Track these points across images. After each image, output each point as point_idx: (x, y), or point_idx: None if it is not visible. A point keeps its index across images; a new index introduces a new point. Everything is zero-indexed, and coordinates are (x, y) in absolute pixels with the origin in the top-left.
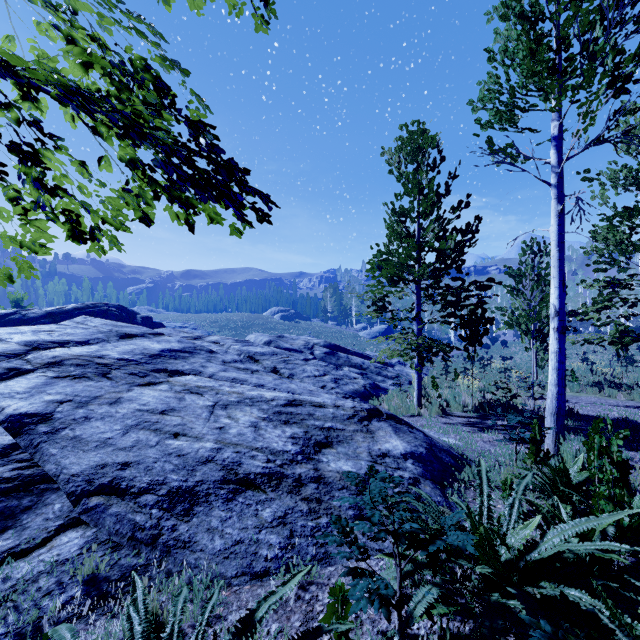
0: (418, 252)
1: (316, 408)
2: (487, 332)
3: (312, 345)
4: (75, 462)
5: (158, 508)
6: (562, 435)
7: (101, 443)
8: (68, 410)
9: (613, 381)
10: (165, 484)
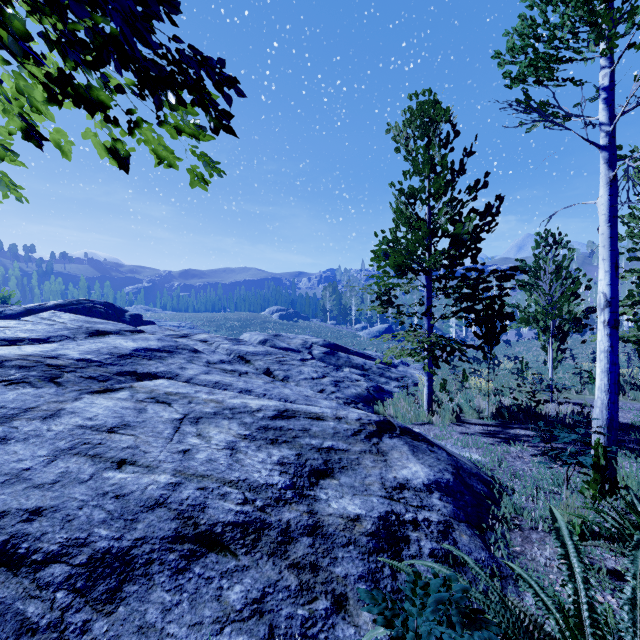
0: (428, 239)
1: (313, 421)
2: (505, 329)
3: (310, 344)
4: None
5: (67, 589)
6: (615, 453)
7: (12, 477)
8: None
9: (634, 383)
10: (87, 545)
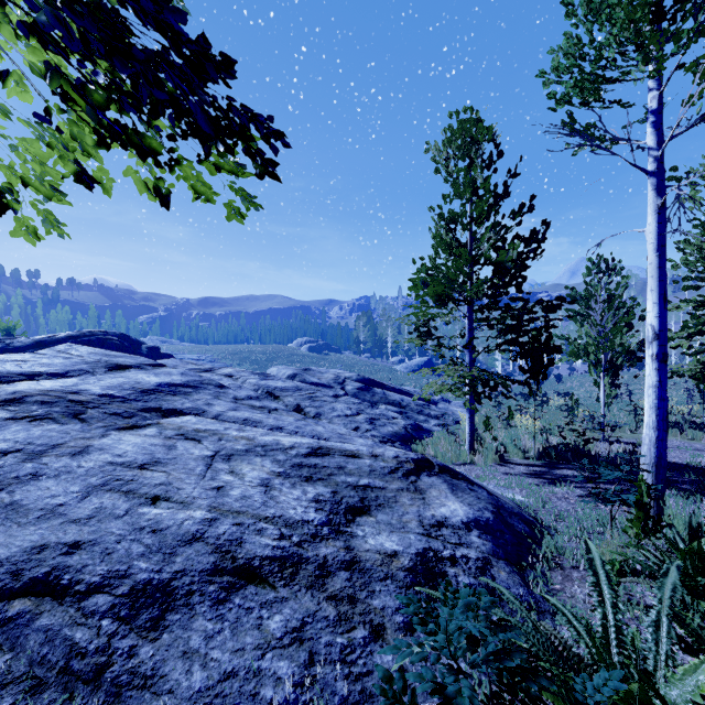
0: (470, 267)
1: (348, 459)
2: (552, 363)
3: (343, 379)
4: (2, 542)
5: (112, 617)
6: (663, 492)
7: (47, 512)
8: (11, 464)
9: (693, 421)
10: (128, 577)
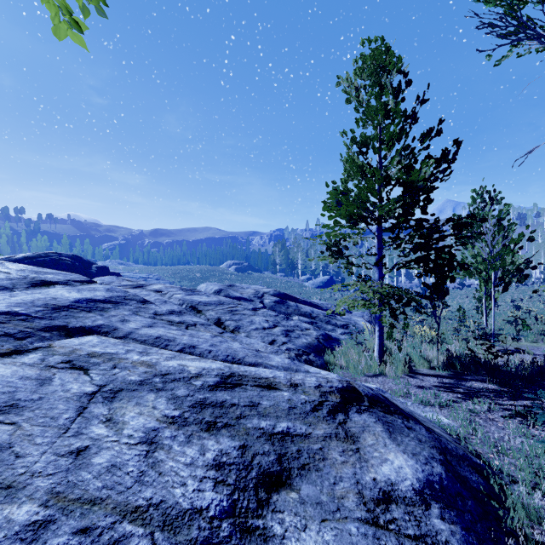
0: (379, 189)
1: (262, 391)
2: (454, 279)
3: (262, 294)
4: None
5: None
6: None
7: None
8: None
9: None
10: None
